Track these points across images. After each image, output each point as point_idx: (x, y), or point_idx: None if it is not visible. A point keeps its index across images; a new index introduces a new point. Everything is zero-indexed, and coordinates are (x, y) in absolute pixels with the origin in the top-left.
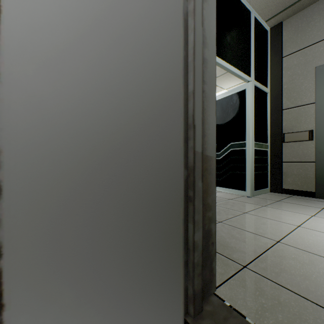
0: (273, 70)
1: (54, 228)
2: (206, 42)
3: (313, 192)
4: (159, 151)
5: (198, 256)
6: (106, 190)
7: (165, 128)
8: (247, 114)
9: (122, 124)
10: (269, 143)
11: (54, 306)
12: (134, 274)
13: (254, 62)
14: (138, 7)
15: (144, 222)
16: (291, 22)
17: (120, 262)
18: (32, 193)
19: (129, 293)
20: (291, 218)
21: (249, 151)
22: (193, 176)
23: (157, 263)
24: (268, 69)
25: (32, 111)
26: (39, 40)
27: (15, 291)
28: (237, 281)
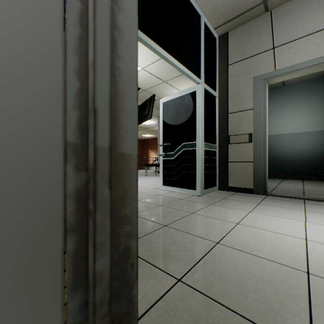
0: (221, 76)
1: None
2: (122, 5)
3: (252, 189)
4: (9, 143)
5: (103, 291)
6: None
7: (24, 105)
8: (197, 115)
9: None
10: (217, 144)
11: None
12: None
13: (204, 65)
14: None
15: None
16: (235, 33)
17: None
18: None
19: None
20: (232, 216)
21: (199, 151)
22: (93, 181)
23: None
24: (217, 74)
25: None
26: None
27: None
28: (166, 303)
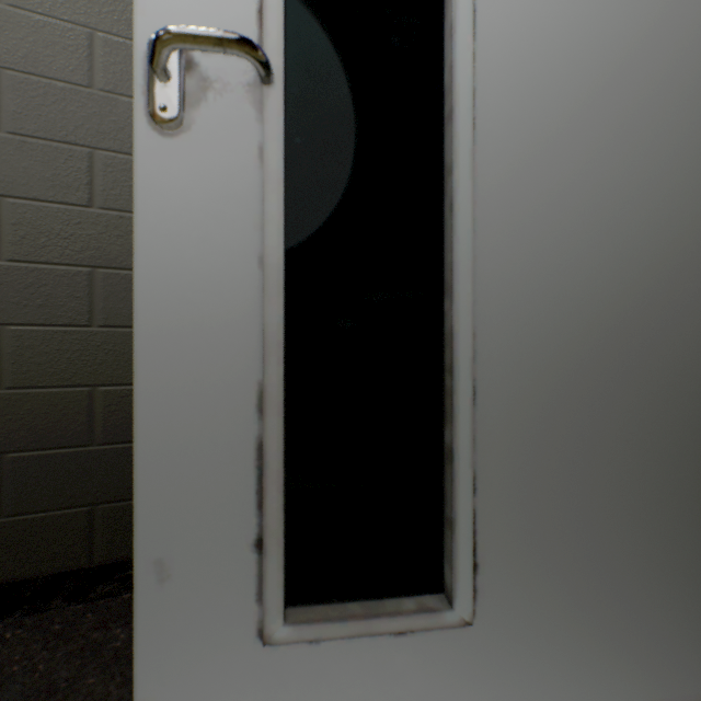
0: None
1: (536, 457)
2: None
3: None
4: (693, 331)
5: None
6: (607, 400)
7: None
8: None
9: (632, 283)
10: None
11: (536, 582)
12: (652, 555)
13: None
14: (657, 68)
15: (667, 462)
16: None
17: (628, 528)
18: (509, 399)
19: (643, 588)
20: None
21: None
22: None
23: (689, 541)
24: None
25: (508, 271)
26: (517, 159)
27: (489, 547)
28: None
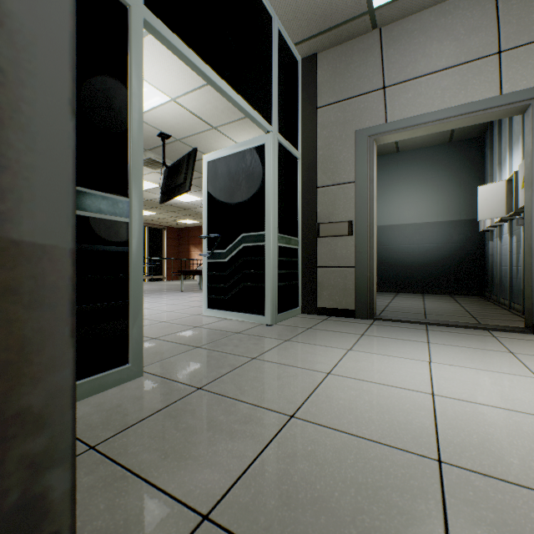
0: (306, 125)
1: None
2: None
3: (353, 310)
4: None
5: None
6: None
7: None
8: (266, 187)
9: None
10: (301, 237)
11: None
12: None
13: (279, 103)
14: None
15: None
16: (328, 57)
17: None
18: None
19: None
20: (321, 360)
21: (270, 248)
22: None
23: None
24: (299, 121)
25: None
26: None
27: None
28: None
